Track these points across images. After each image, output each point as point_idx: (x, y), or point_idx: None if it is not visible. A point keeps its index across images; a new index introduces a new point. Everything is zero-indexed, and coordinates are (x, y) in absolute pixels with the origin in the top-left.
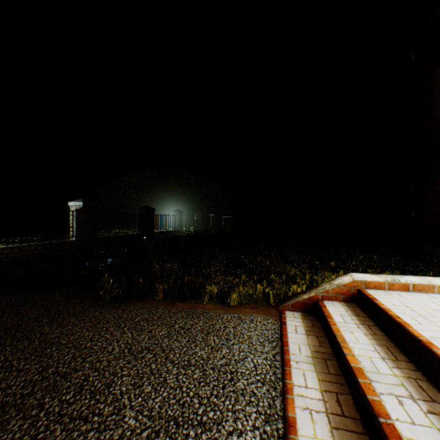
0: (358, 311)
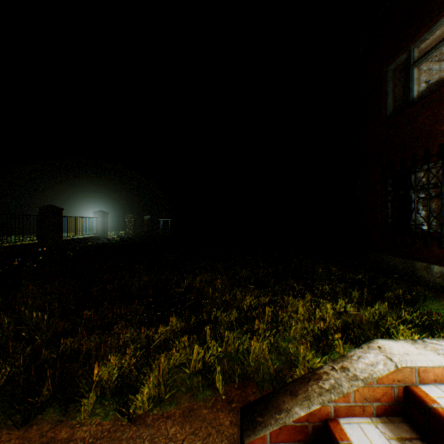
0: None
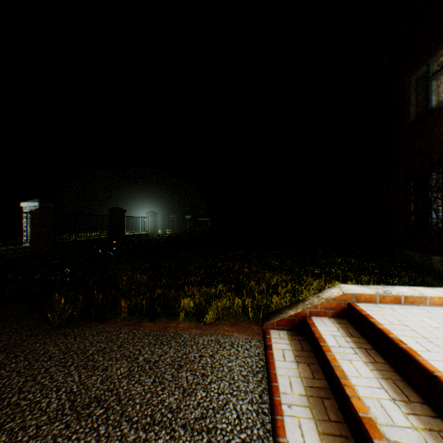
0: (351, 330)
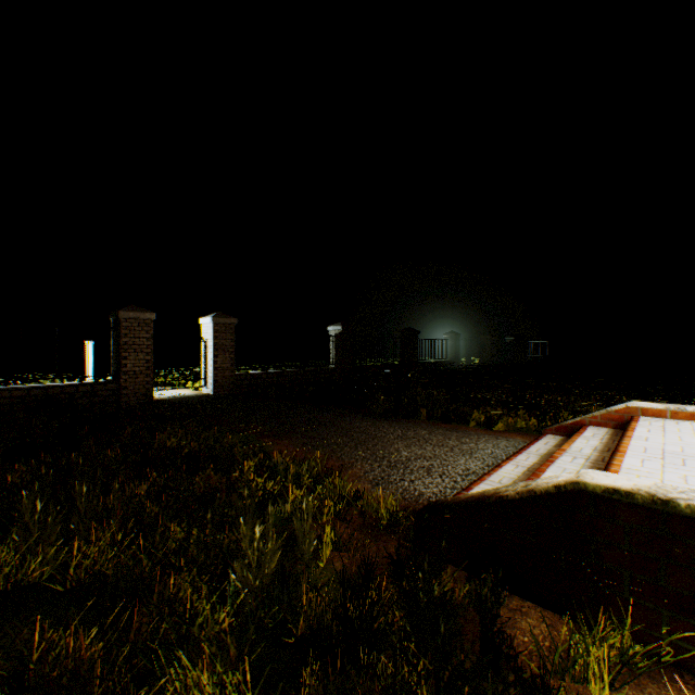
0: (620, 434)
